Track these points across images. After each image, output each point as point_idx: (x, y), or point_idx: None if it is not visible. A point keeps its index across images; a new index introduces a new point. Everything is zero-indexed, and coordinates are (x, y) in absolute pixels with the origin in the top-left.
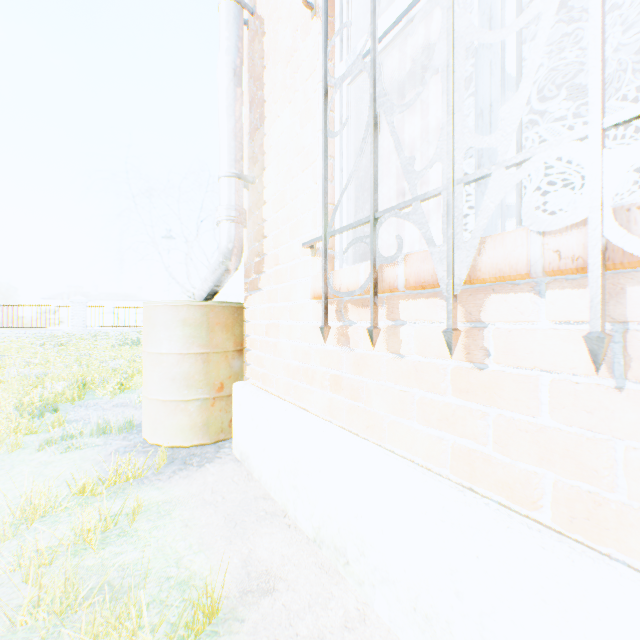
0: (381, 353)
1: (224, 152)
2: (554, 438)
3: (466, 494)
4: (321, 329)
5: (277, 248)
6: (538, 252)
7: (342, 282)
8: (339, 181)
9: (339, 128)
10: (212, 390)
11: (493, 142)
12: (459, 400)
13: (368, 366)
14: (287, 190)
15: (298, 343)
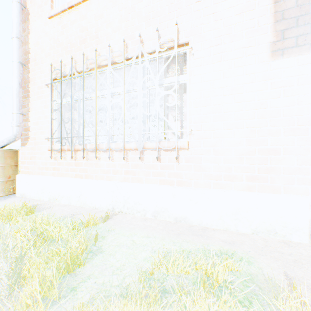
0: (64, 161)
1: (15, 106)
2: (84, 169)
3: (75, 178)
4: (51, 157)
5: (35, 135)
6: (81, 147)
7: (56, 148)
8: (55, 125)
9: (55, 114)
10: (6, 178)
11: (76, 134)
12: (76, 167)
13: (61, 164)
14: (39, 122)
15: (43, 161)
